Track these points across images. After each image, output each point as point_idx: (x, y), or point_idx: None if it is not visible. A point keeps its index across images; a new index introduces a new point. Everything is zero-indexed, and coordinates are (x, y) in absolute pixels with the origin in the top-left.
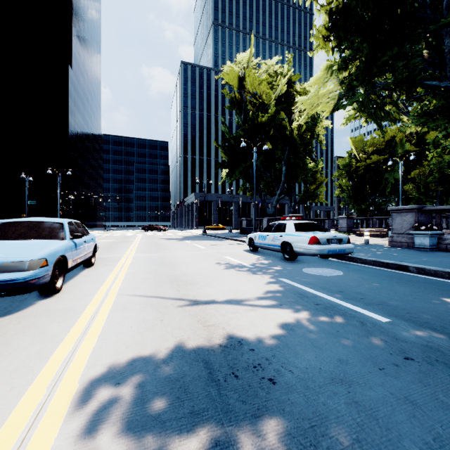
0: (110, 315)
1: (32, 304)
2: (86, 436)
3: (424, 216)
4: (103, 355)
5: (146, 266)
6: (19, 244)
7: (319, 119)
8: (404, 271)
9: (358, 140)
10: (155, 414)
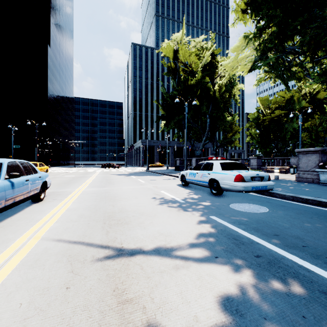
0: (9, 276)
1: None
2: None
3: (326, 157)
4: None
5: (89, 201)
6: None
7: (235, 83)
8: (325, 207)
9: (264, 99)
10: None
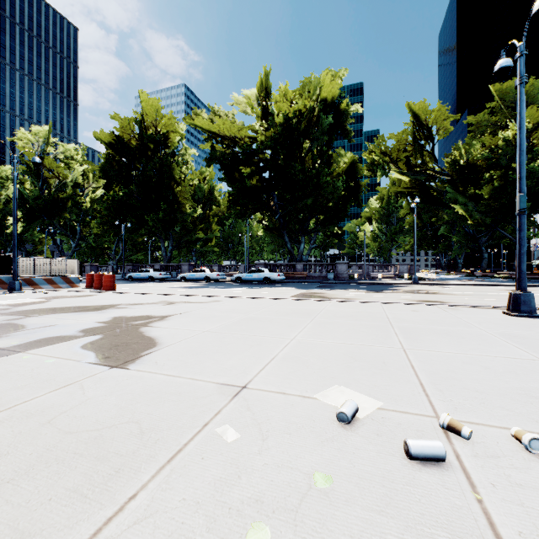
0: None
1: None
2: None
3: None
4: None
5: None
6: None
7: None
8: None
9: None
10: None
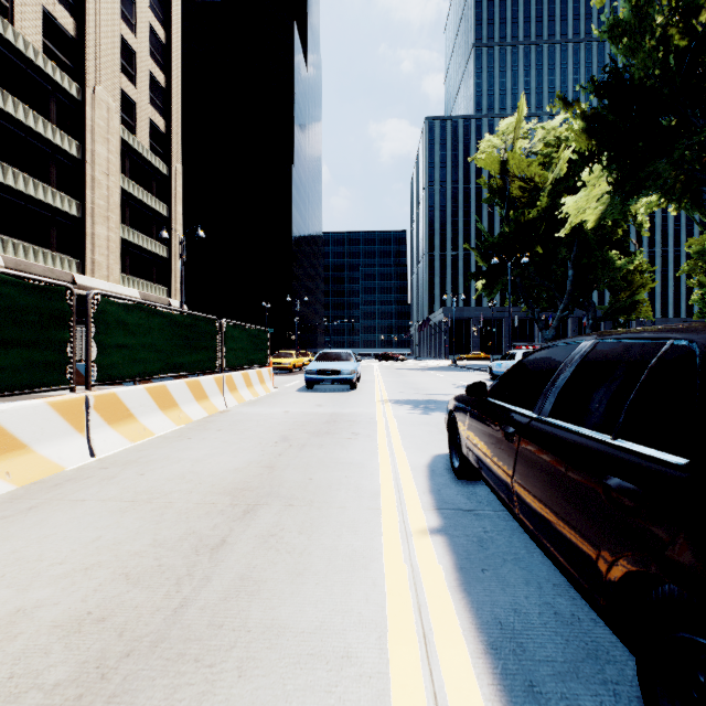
0: (388, 394)
1: (350, 391)
2: (396, 403)
3: None
4: (392, 399)
5: (395, 384)
6: (340, 363)
7: None
8: None
9: None
10: (411, 403)
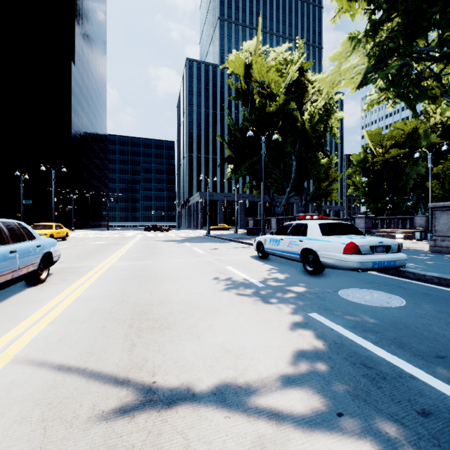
0: None
1: None
2: None
3: None
4: None
5: (115, 284)
6: None
7: (333, 109)
8: None
9: (375, 133)
10: None
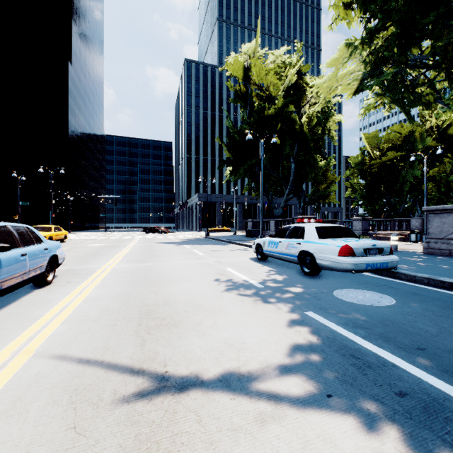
0: None
1: None
2: None
3: None
4: None
5: (120, 286)
6: None
7: (331, 113)
8: None
9: (372, 136)
10: None
